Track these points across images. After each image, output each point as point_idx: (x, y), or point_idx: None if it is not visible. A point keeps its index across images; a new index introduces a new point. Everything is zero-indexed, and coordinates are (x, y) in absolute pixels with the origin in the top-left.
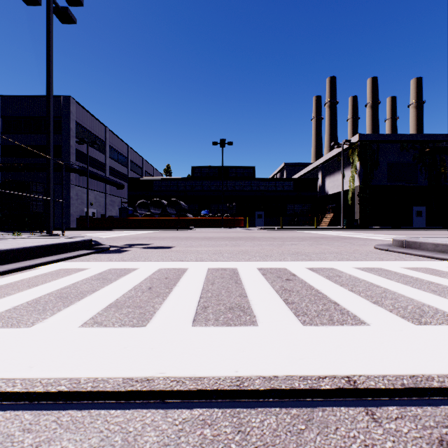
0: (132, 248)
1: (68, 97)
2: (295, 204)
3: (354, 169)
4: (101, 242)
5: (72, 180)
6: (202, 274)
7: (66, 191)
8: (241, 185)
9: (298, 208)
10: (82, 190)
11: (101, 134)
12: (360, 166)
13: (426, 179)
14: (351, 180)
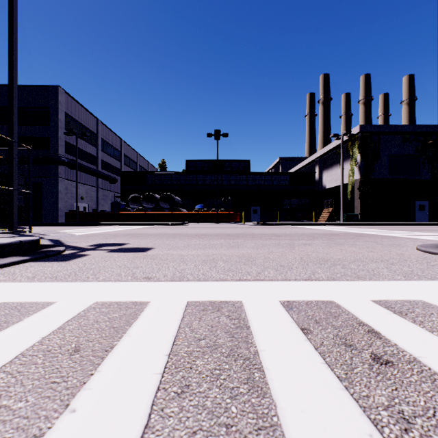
0: (95, 252)
1: (57, 87)
2: (292, 198)
3: (354, 162)
4: (65, 241)
5: (61, 174)
6: (168, 330)
7: (55, 184)
8: (237, 179)
9: (295, 202)
10: (72, 183)
11: (93, 126)
12: (361, 158)
13: (429, 172)
14: (350, 173)
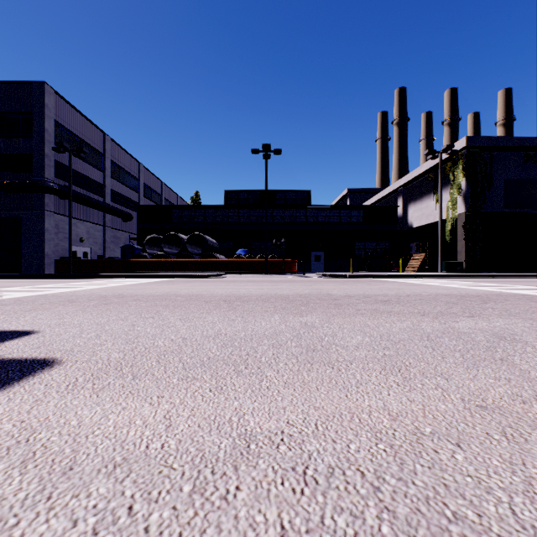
0: None
1: (42, 84)
2: (367, 241)
3: (457, 190)
4: None
5: (48, 205)
6: None
7: (39, 220)
8: (293, 216)
9: (371, 246)
10: (65, 219)
11: (98, 143)
12: (467, 184)
13: None
14: (449, 205)
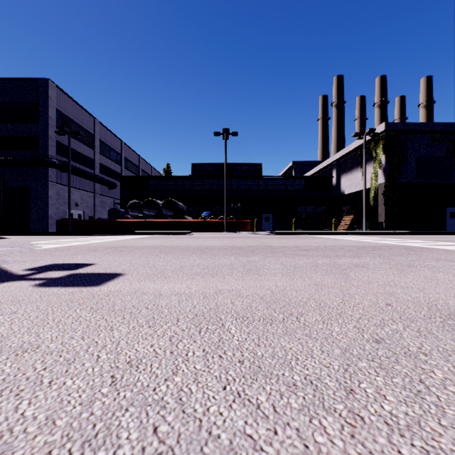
0: (13, 285)
1: (47, 80)
2: (307, 205)
3: (378, 164)
4: (0, 261)
5: (51, 177)
6: None
7: (44, 189)
8: (247, 184)
9: (310, 209)
10: (64, 188)
11: (89, 126)
12: (386, 160)
13: None
14: (373, 177)
